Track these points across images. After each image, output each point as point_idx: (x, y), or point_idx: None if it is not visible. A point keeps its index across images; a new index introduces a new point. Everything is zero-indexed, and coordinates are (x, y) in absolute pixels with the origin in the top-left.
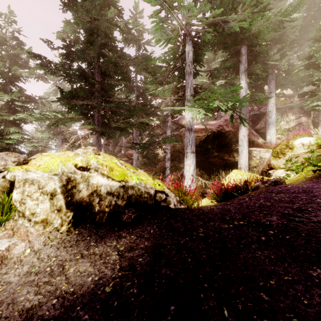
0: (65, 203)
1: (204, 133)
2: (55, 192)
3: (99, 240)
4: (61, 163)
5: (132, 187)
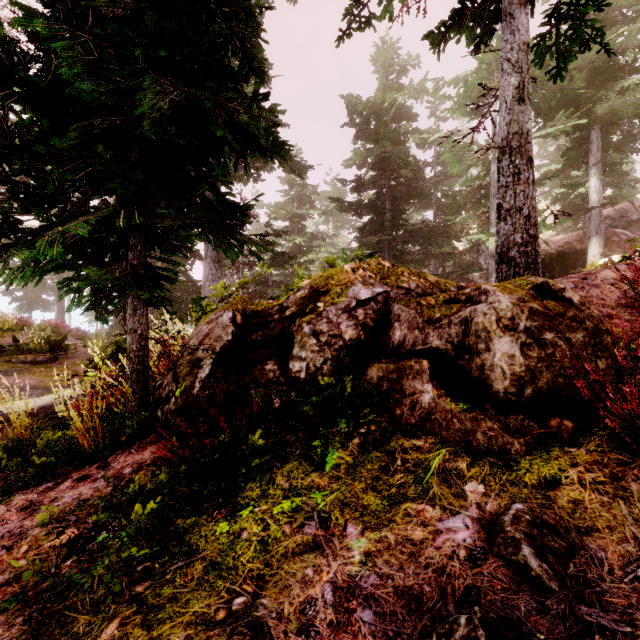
0: None
1: None
2: None
3: None
4: None
5: None
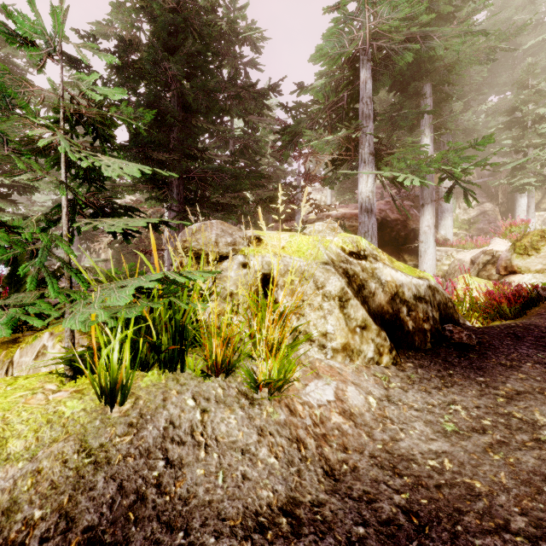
0: (368, 314)
1: None
2: (345, 294)
3: (481, 373)
4: (320, 244)
5: (436, 289)
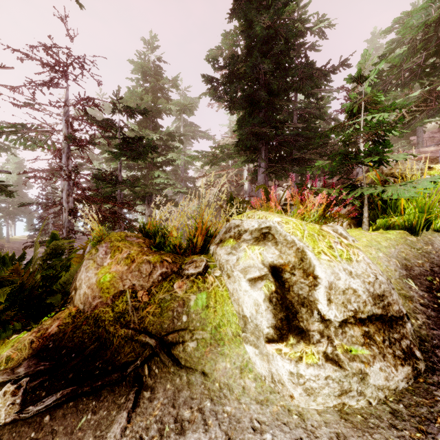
0: None
1: (429, 164)
2: None
3: None
4: None
5: None
